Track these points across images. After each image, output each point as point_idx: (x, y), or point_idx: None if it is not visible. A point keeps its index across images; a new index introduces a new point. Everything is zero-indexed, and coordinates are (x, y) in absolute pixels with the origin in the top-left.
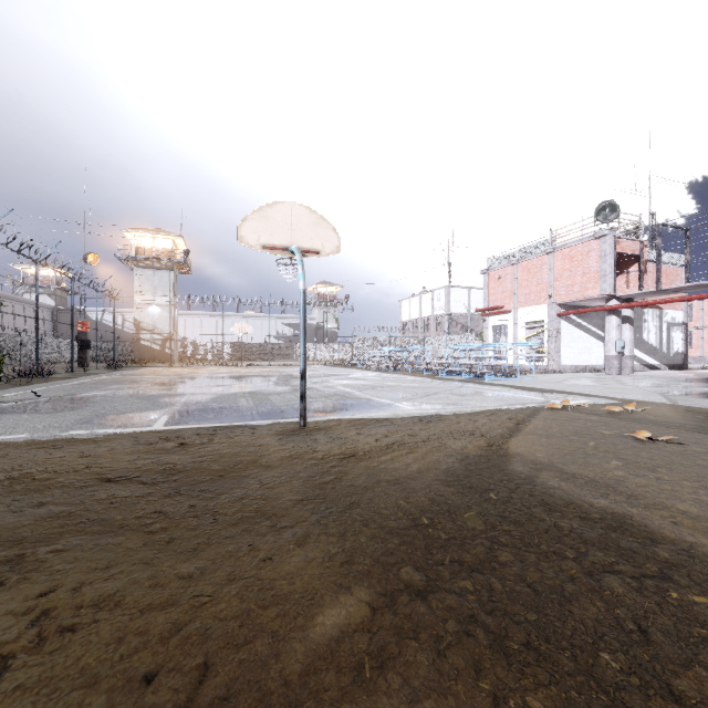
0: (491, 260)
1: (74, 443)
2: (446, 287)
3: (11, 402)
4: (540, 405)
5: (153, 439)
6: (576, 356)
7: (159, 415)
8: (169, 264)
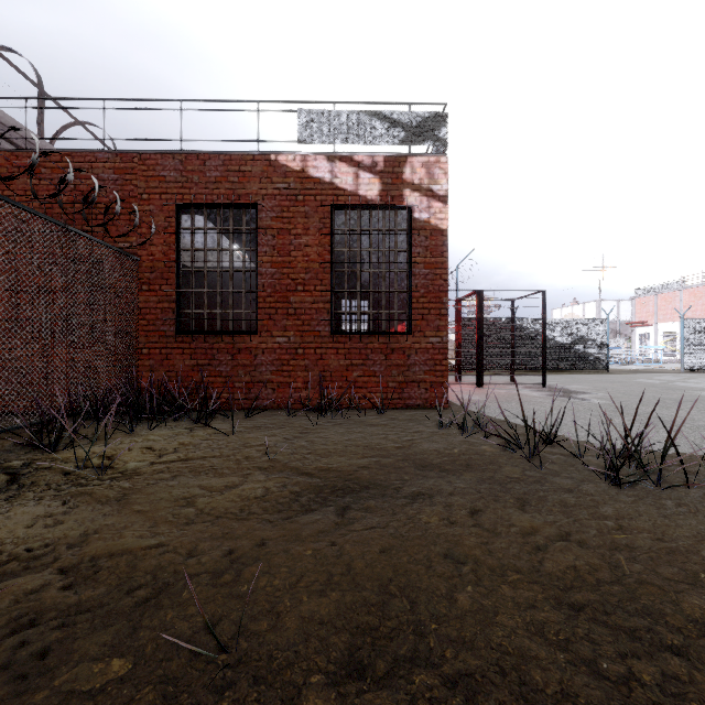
0: (638, 291)
1: None
2: (597, 300)
3: None
4: (652, 368)
5: None
6: None
7: None
8: None
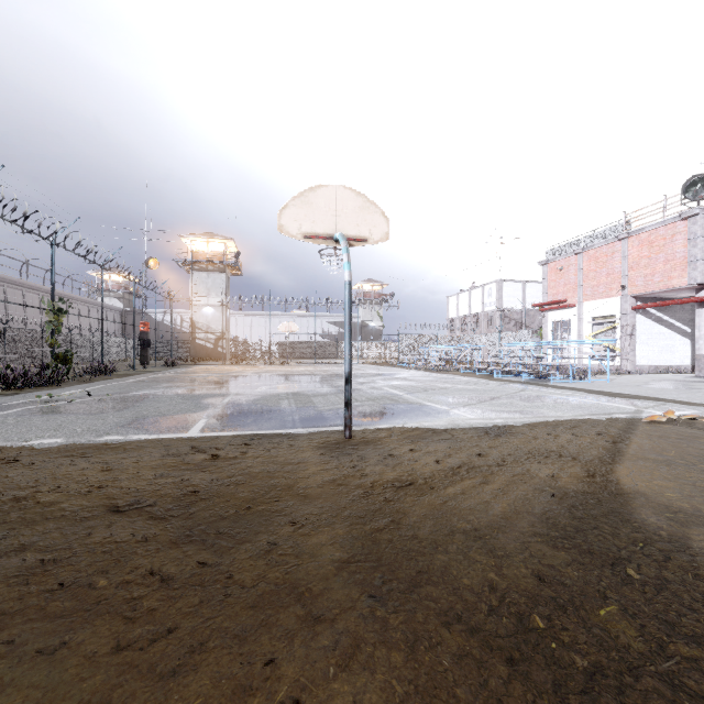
0: (551, 250)
1: (104, 451)
2: (498, 281)
3: (67, 400)
4: (632, 416)
5: (184, 449)
6: (656, 355)
7: (198, 419)
8: (222, 267)
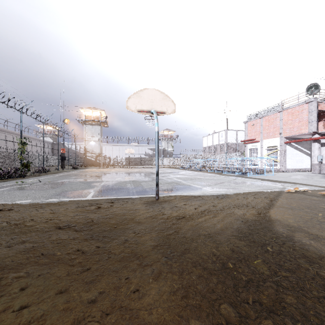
0: (249, 116)
1: (50, 205)
2: (225, 130)
3: (29, 184)
4: (281, 190)
5: (85, 204)
6: (295, 164)
7: (90, 192)
8: (99, 123)
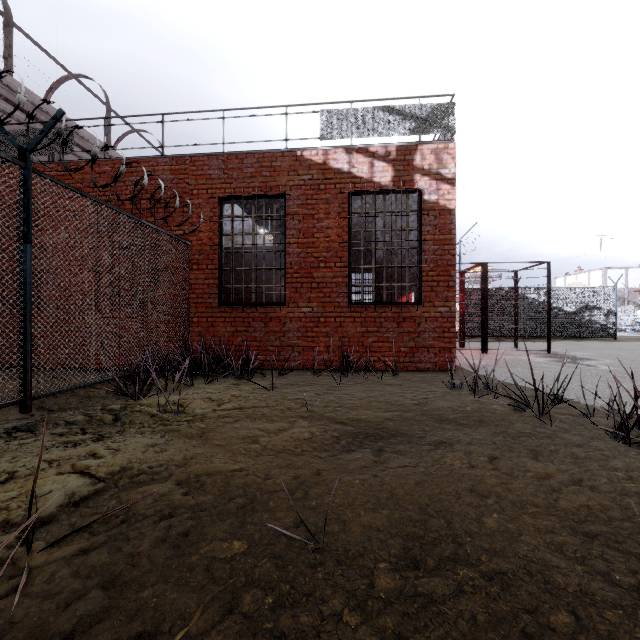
0: None
1: None
2: (603, 268)
3: None
4: None
5: None
6: None
7: None
8: None
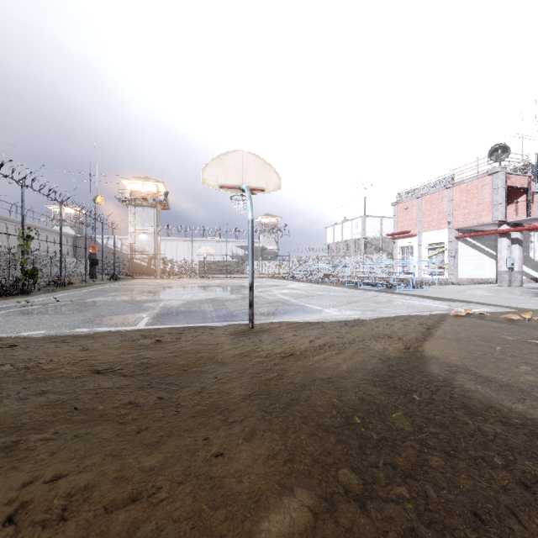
0: (400, 194)
1: (78, 338)
2: (362, 216)
3: (39, 305)
4: (445, 312)
5: (136, 337)
6: (472, 271)
7: (142, 317)
8: (154, 203)
